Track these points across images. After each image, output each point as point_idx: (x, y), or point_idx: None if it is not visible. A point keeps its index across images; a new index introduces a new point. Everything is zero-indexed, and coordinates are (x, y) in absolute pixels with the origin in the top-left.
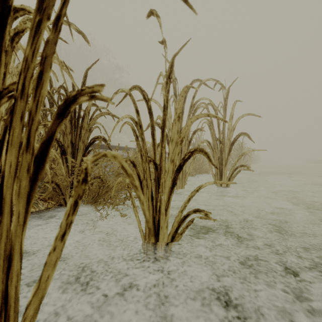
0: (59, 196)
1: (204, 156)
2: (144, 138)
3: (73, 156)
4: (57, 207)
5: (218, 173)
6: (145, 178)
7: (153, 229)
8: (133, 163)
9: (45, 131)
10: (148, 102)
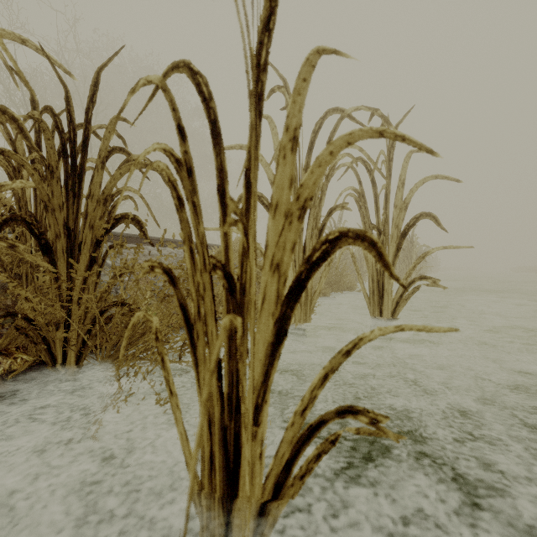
0: (34, 345)
1: (368, 252)
2: (198, 204)
3: (71, 257)
4: (34, 368)
5: (375, 292)
6: (201, 315)
7: (223, 460)
8: (170, 272)
9: (19, 205)
10: (210, 102)
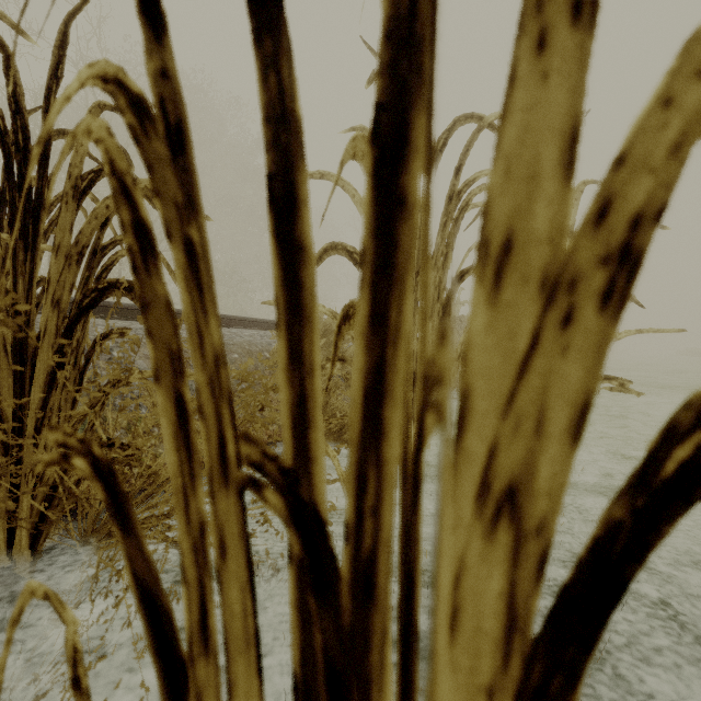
0: None
1: None
2: (199, 245)
3: (20, 357)
4: None
5: None
6: (211, 638)
7: None
8: (110, 476)
9: None
10: None
